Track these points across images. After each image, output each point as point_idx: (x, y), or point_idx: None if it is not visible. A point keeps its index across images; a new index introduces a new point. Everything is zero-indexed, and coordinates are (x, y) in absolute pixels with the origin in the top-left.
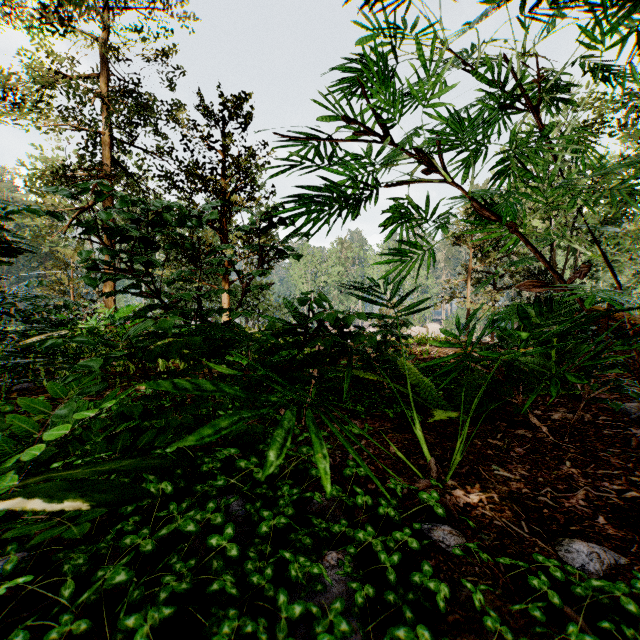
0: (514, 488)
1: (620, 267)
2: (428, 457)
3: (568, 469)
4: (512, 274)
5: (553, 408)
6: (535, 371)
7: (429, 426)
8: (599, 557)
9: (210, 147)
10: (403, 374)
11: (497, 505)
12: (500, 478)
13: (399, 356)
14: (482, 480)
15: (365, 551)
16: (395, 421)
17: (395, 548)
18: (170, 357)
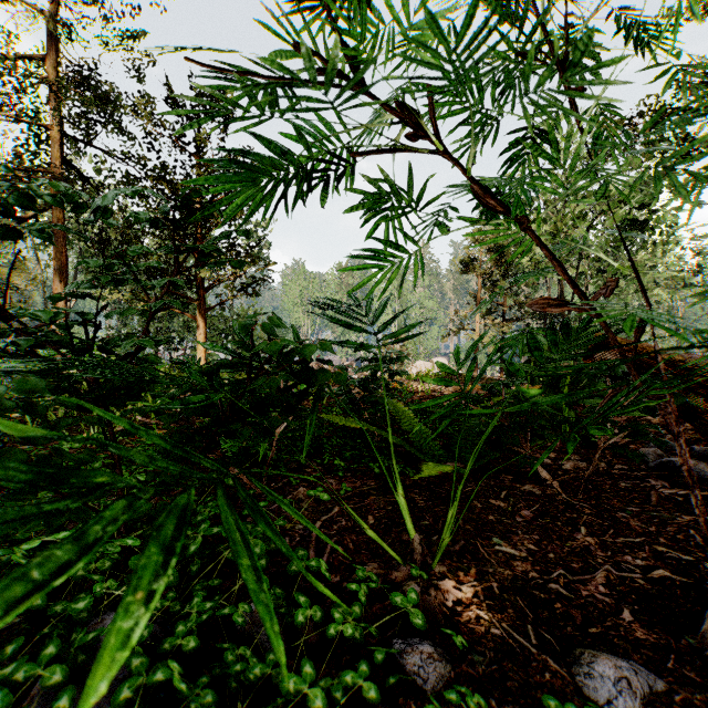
0: (519, 571)
1: (627, 300)
2: (412, 533)
3: (584, 538)
4: (521, 305)
5: (564, 455)
6: (545, 412)
7: (422, 483)
8: (630, 685)
9: (182, 149)
10: (395, 418)
11: (497, 601)
12: (502, 557)
13: (391, 396)
14: (480, 561)
15: (303, 700)
16: (381, 478)
17: (342, 700)
18: (1, 409)
